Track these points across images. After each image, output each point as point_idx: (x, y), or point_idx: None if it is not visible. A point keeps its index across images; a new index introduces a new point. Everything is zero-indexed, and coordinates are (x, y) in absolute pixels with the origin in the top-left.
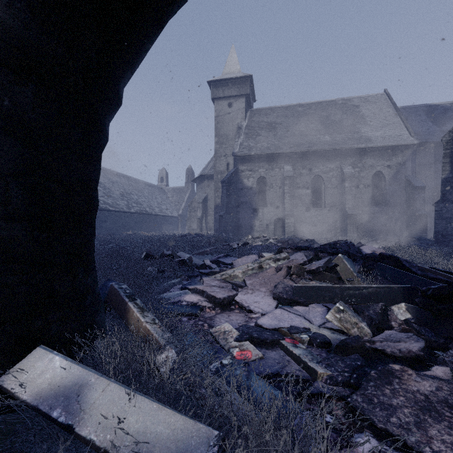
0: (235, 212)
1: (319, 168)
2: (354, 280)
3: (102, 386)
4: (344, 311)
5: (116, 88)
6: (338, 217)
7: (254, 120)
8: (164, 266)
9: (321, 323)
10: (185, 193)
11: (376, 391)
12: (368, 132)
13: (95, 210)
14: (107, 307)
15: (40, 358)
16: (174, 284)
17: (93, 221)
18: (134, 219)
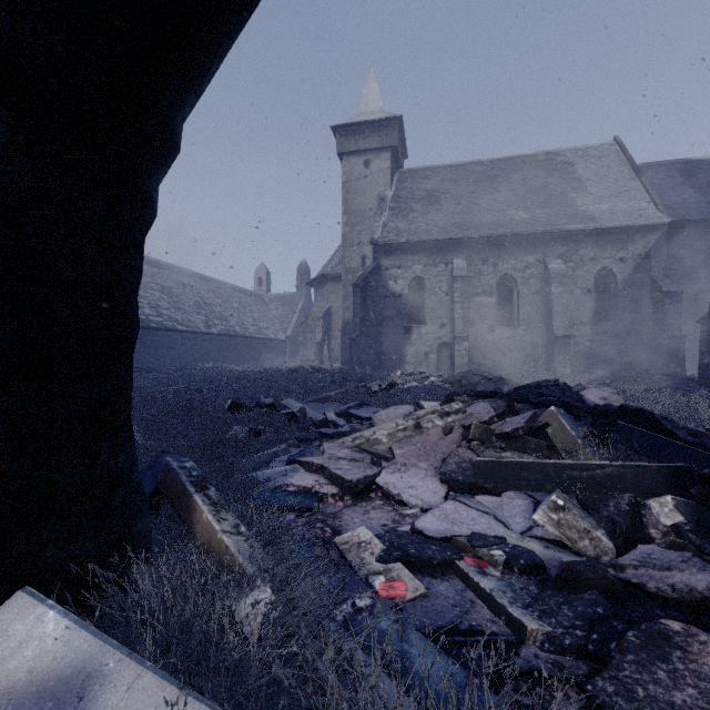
0: (375, 333)
1: (509, 262)
2: (579, 452)
3: (128, 679)
4: (565, 508)
5: (168, 123)
6: (540, 341)
7: (405, 188)
8: (260, 423)
9: (525, 529)
10: (296, 303)
11: (641, 672)
12: (588, 205)
13: (132, 337)
14: (161, 499)
15: (20, 614)
16: (276, 454)
17: (129, 356)
18: (217, 345)
